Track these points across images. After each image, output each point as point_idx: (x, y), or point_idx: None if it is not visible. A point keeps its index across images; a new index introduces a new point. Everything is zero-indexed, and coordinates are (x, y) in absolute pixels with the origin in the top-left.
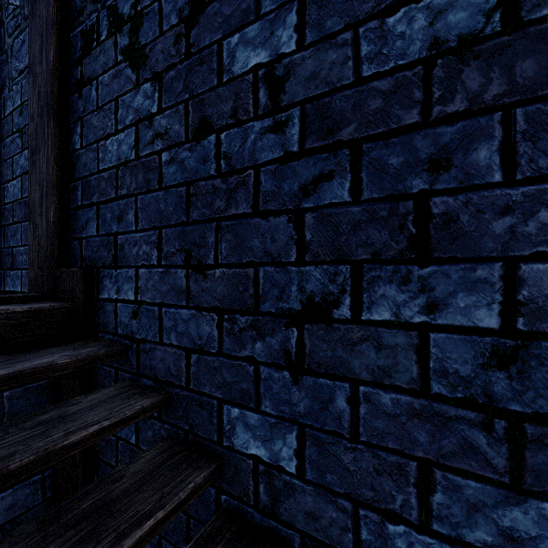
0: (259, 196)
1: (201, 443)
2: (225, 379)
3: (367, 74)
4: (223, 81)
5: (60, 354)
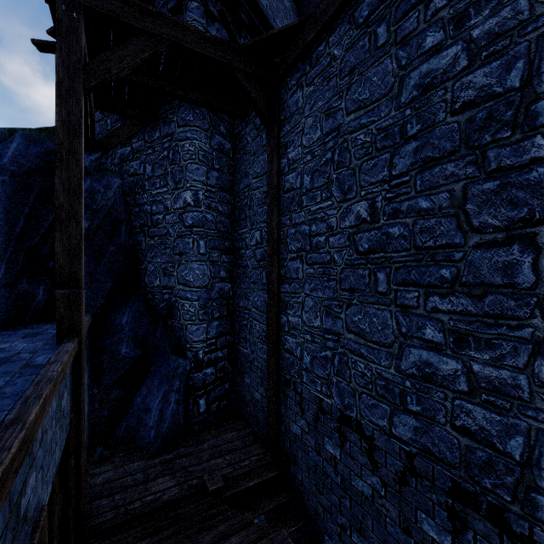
0: (332, 487)
1: (319, 539)
2: (324, 527)
3: (352, 483)
4: (324, 447)
5: (283, 494)
